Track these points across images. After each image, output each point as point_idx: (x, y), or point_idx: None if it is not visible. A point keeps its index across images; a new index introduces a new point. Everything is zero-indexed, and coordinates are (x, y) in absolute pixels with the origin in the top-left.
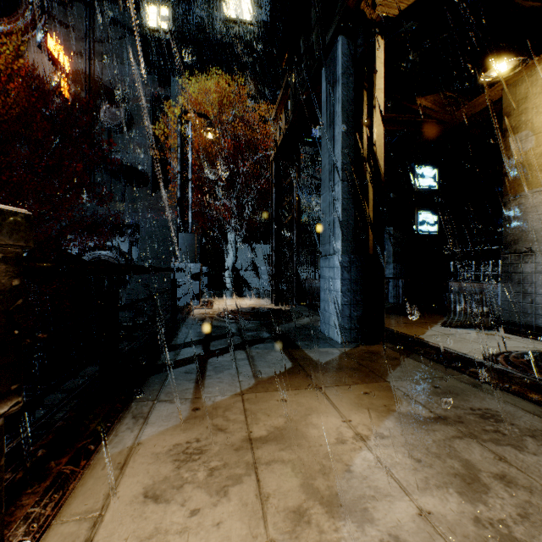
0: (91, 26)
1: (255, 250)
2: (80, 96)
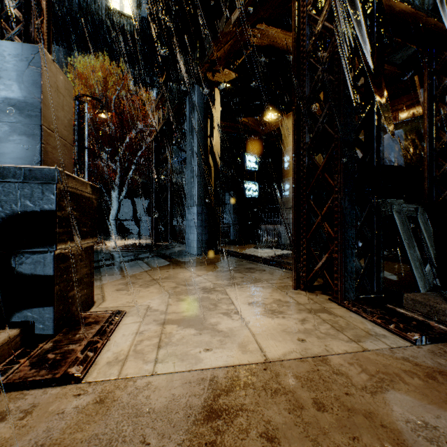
0: None
1: (135, 204)
2: None
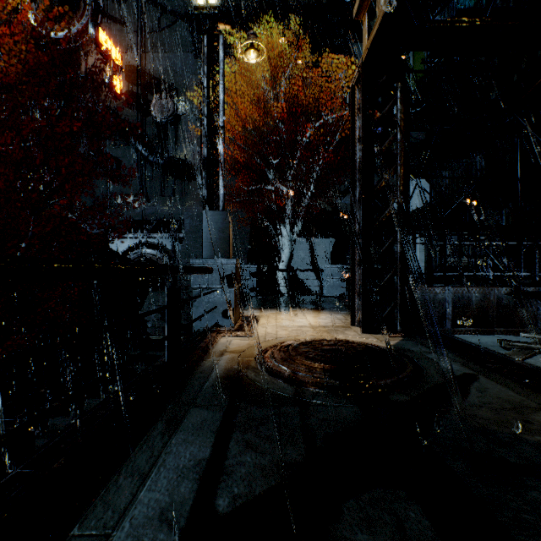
0: (143, 18)
1: (314, 245)
2: (132, 91)
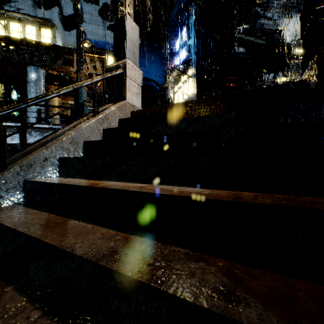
0: None
1: None
2: None
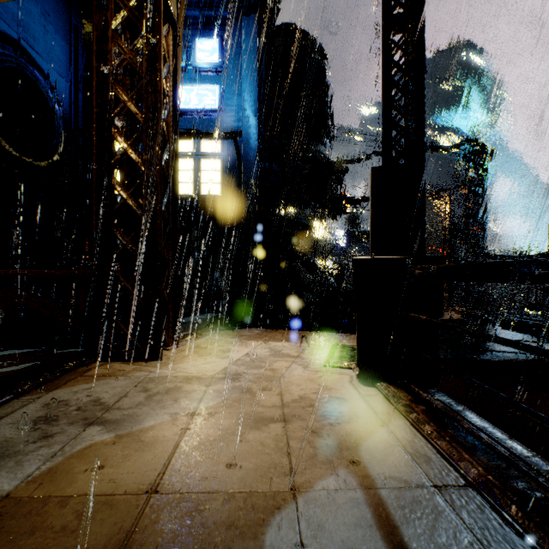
0: None
1: None
2: None
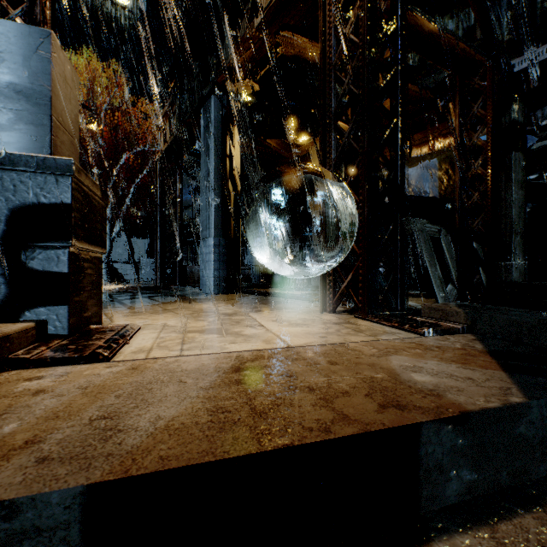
0: None
1: (132, 244)
2: None
